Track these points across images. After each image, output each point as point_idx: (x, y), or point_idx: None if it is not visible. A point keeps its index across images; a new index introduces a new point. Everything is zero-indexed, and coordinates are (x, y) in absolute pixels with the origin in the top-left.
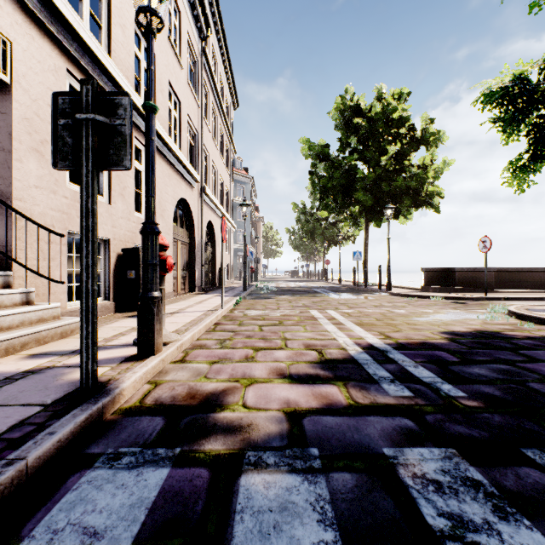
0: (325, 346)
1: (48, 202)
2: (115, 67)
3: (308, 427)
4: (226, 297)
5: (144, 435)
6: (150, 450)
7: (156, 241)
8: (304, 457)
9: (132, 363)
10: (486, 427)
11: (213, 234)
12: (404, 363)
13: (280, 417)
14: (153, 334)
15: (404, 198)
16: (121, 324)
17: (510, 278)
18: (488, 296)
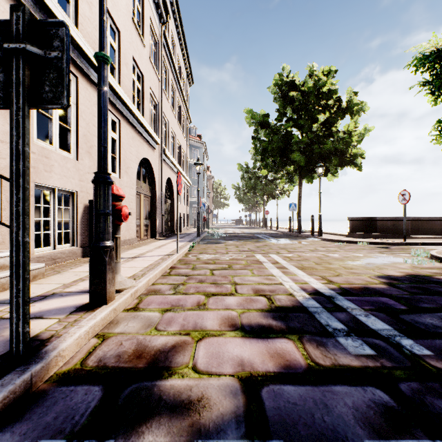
0: (273, 291)
1: None
2: (81, 37)
3: (268, 404)
4: (182, 242)
5: (74, 417)
6: None
7: (108, 190)
8: None
9: (82, 313)
10: None
11: (172, 189)
12: (354, 311)
13: (235, 387)
14: (105, 283)
15: (333, 159)
16: (84, 268)
17: (422, 225)
18: (407, 242)
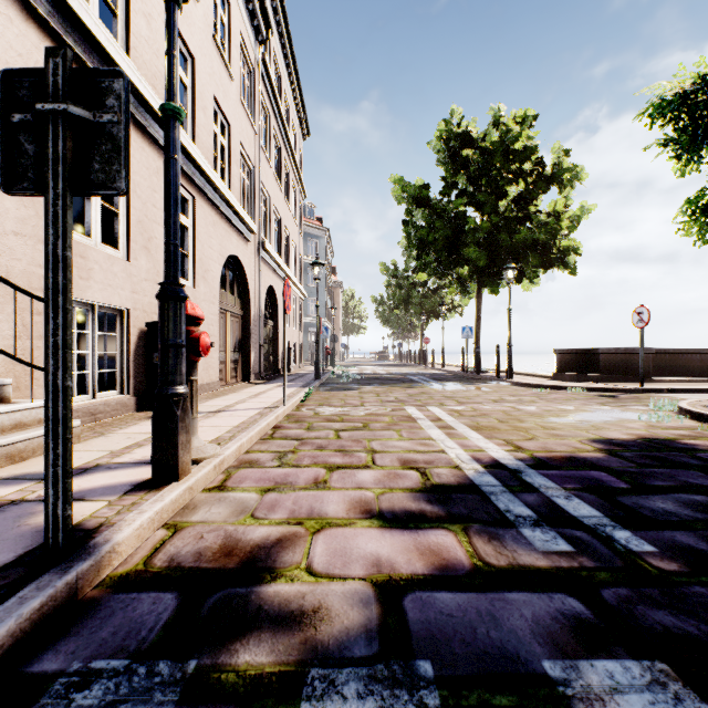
0: (430, 462)
1: (34, 255)
2: (135, 70)
3: (413, 615)
4: (291, 388)
5: (139, 632)
6: (144, 666)
7: (180, 310)
8: (408, 682)
9: (142, 494)
10: (706, 613)
11: (275, 304)
12: (550, 491)
13: (366, 594)
14: (176, 449)
15: (530, 256)
16: (140, 428)
17: (672, 361)
18: (645, 387)
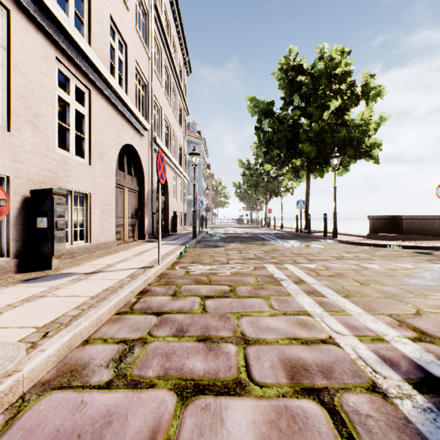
0: (329, 372)
1: None
2: None
3: None
4: (172, 246)
5: None
6: None
7: None
8: None
9: None
10: None
11: (166, 184)
12: None
13: None
14: None
15: (347, 149)
16: None
17: None
18: None
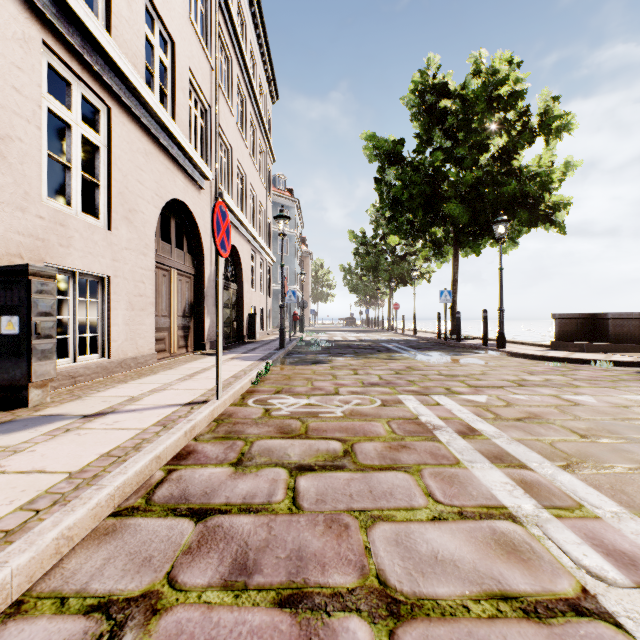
0: None
1: None
2: None
3: None
4: (246, 362)
5: None
6: None
7: None
8: None
9: None
10: None
11: (239, 266)
12: None
13: None
14: None
15: (518, 211)
16: None
17: None
18: None
